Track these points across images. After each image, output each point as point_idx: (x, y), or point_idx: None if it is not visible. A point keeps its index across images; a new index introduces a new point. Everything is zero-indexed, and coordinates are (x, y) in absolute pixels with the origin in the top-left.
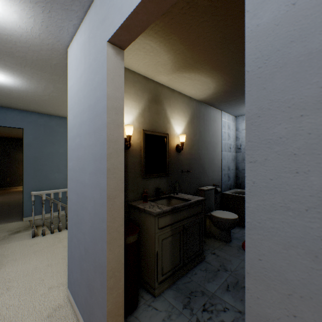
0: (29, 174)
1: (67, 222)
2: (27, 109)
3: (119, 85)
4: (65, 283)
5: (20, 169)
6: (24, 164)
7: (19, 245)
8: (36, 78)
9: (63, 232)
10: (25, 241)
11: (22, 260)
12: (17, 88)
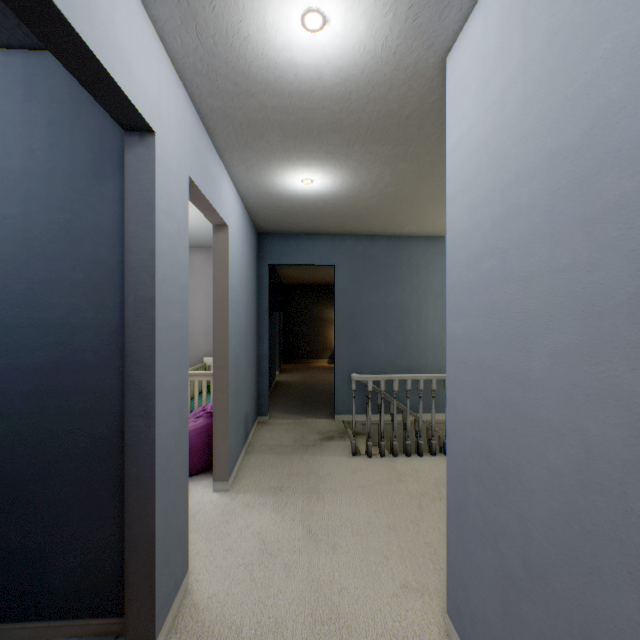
0: (342, 342)
1: (407, 441)
2: (340, 232)
3: None
4: (431, 588)
5: (321, 333)
6: (335, 325)
7: (336, 465)
8: (366, 164)
9: (400, 460)
10: (343, 459)
11: (344, 496)
12: (334, 195)
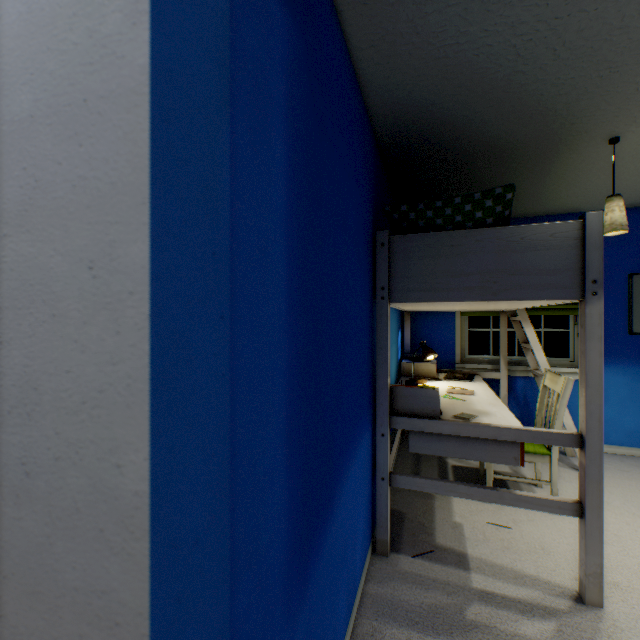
0: None
1: None
2: None
3: None
4: None
5: None
6: None
7: None
8: None
9: None
10: None
11: None
12: None
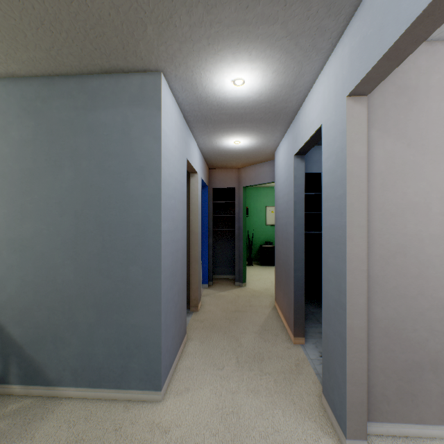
0: None
1: None
2: None
3: None
4: (149, 426)
5: None
6: None
7: None
8: None
9: None
10: None
11: None
12: None
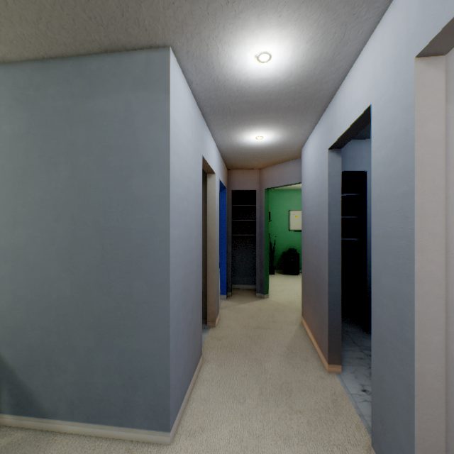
0: None
1: None
2: None
3: None
4: None
5: None
6: None
7: None
8: None
9: None
10: None
11: None
12: None
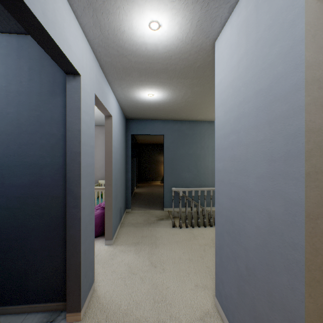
0: (167, 173)
1: (198, 220)
2: (166, 119)
3: (322, 42)
4: (208, 286)
5: (157, 168)
6: (164, 164)
7: (165, 232)
8: (179, 87)
9: (195, 229)
10: (168, 229)
11: (168, 246)
12: (163, 101)
